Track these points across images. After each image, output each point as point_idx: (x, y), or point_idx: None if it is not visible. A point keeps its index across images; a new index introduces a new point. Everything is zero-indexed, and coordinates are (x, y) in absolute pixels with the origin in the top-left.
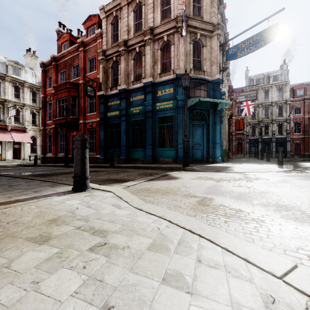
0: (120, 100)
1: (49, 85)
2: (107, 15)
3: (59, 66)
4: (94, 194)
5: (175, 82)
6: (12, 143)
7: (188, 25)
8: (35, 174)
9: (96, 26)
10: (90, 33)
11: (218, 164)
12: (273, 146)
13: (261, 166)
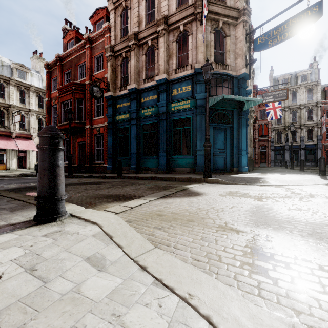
0: (130, 101)
1: (54, 88)
2: (115, 6)
3: (64, 66)
4: (65, 229)
5: (193, 78)
6: (17, 151)
7: (209, 11)
8: (23, 187)
9: (104, 21)
10: (98, 28)
11: (245, 174)
12: (302, 153)
13: (301, 177)
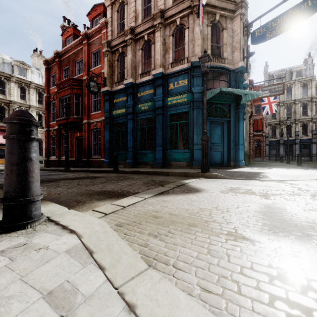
0: (127, 95)
1: (53, 84)
2: (112, 2)
3: (62, 63)
4: (32, 242)
5: (190, 72)
6: None
7: (206, 4)
8: None
9: (101, 17)
10: (95, 25)
11: (242, 169)
12: (296, 148)
13: (302, 172)
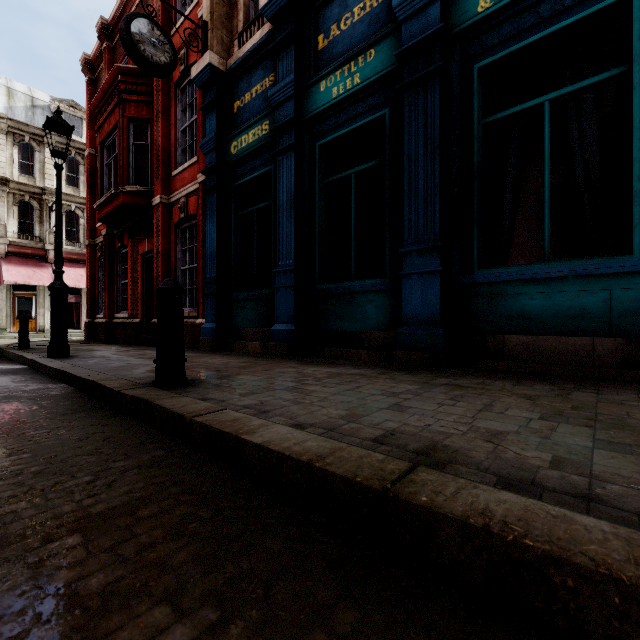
0: (276, 65)
1: None
2: None
3: (117, 50)
4: None
5: None
6: None
7: None
8: None
9: None
10: None
11: None
12: None
13: None
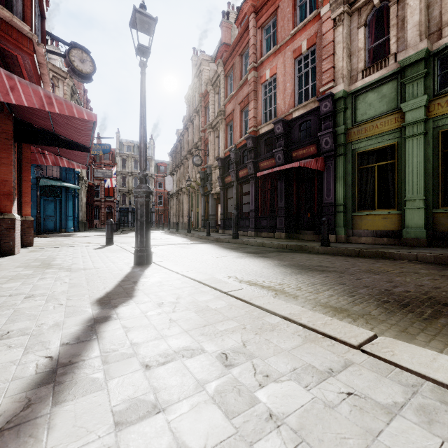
0: None
1: None
2: None
3: None
4: None
5: None
6: None
7: None
8: None
9: None
10: None
11: (69, 233)
12: None
13: (99, 233)
